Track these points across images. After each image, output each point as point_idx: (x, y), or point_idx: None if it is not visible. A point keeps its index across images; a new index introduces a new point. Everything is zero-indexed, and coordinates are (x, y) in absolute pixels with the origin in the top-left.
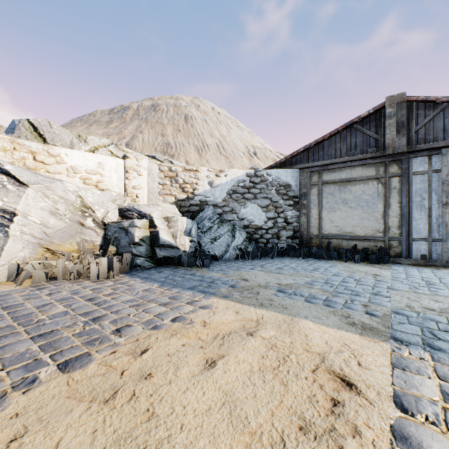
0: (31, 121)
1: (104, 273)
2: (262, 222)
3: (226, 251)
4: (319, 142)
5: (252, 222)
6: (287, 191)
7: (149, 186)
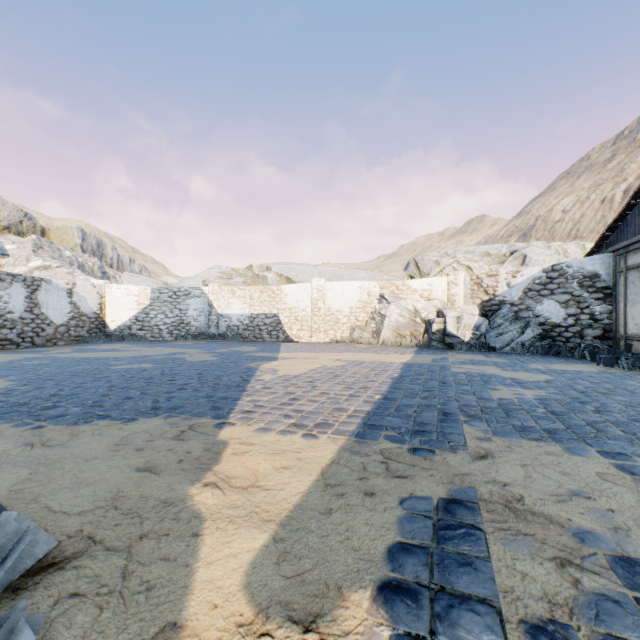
0: (415, 259)
1: (408, 346)
2: (560, 319)
3: (507, 345)
4: (617, 219)
5: (549, 319)
6: (594, 282)
7: (463, 292)
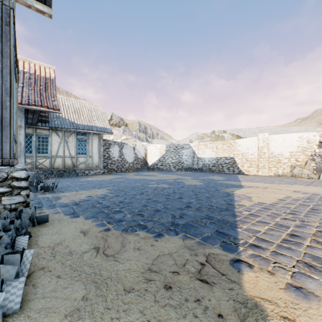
0: None
1: None
2: None
3: None
4: None
5: None
6: None
7: None
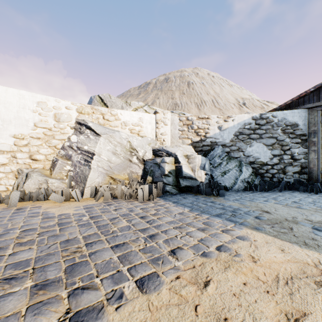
0: (100, 96)
1: (146, 196)
2: (267, 158)
3: (234, 183)
4: None
5: (258, 158)
6: (294, 130)
7: (171, 132)
